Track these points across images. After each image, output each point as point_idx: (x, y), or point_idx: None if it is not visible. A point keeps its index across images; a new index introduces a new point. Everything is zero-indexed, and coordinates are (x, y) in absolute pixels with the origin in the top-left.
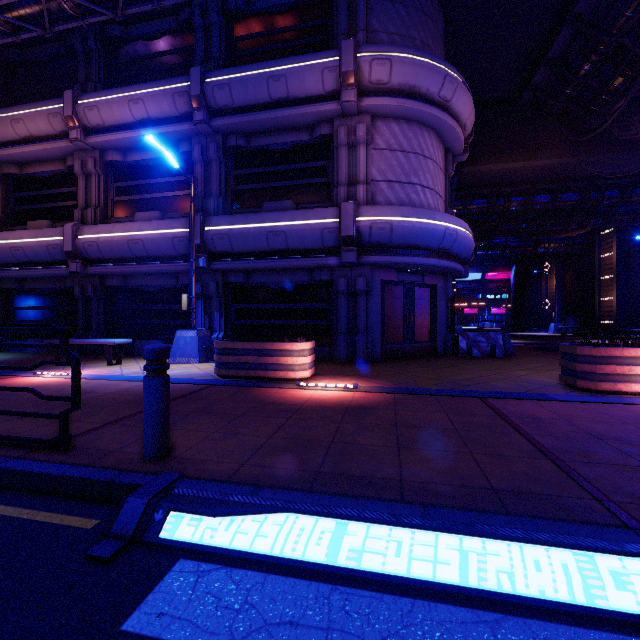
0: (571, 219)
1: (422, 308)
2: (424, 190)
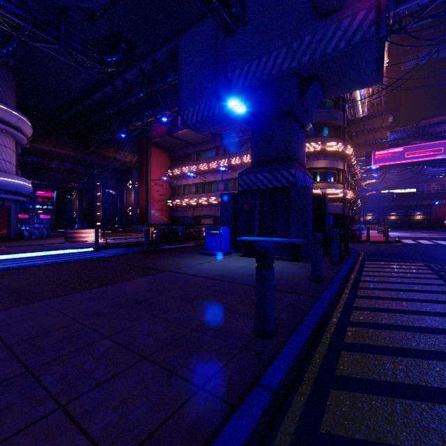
0: (82, 177)
1: (3, 217)
2: (6, 162)
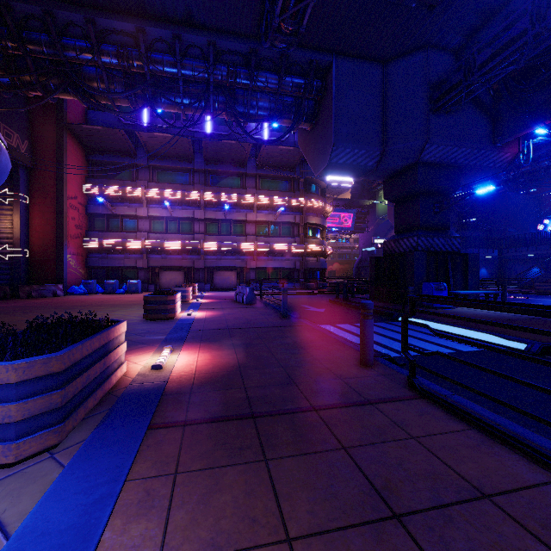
0: None
1: None
2: None
